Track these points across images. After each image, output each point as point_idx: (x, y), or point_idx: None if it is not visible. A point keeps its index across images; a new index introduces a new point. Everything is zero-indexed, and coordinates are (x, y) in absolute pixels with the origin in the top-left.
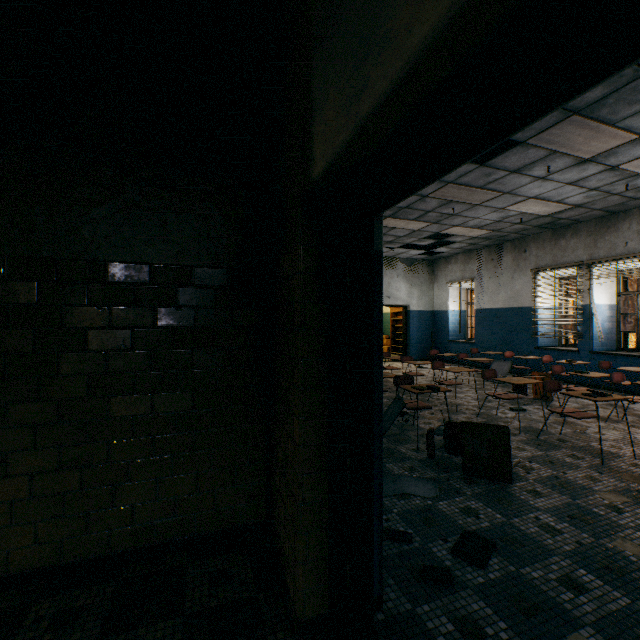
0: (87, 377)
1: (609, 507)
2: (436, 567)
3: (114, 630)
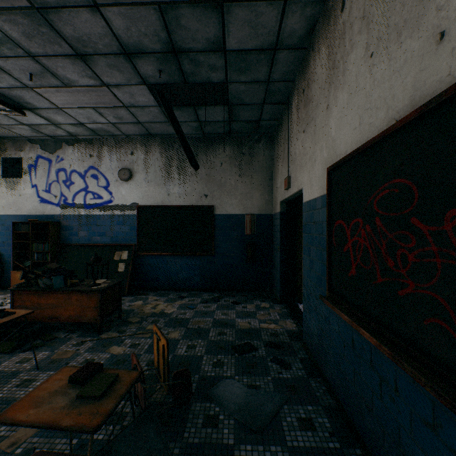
0: None
1: (135, 346)
2: (271, 345)
3: None
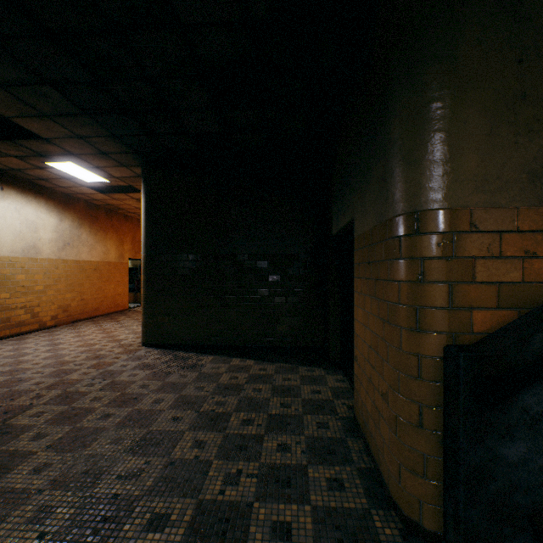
0: (268, 290)
1: None
2: None
3: (280, 357)
